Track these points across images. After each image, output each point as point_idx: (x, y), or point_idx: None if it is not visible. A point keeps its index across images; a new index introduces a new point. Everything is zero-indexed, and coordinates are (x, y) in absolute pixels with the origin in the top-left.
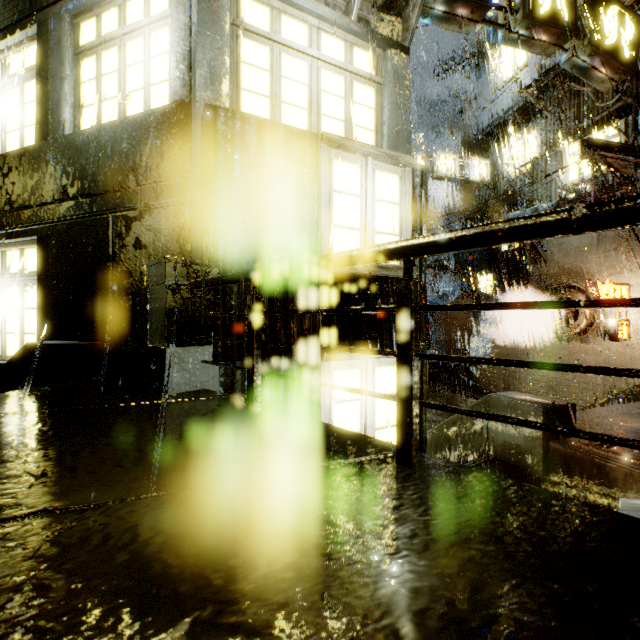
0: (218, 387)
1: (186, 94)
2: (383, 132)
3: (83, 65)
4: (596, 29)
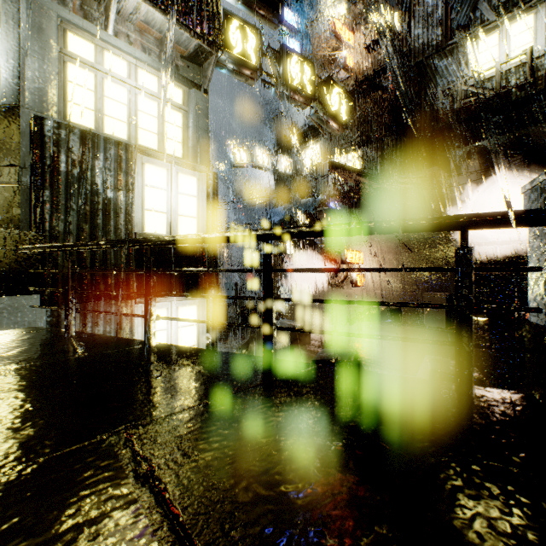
0: (45, 325)
1: (16, 101)
2: (189, 144)
3: None
4: (326, 100)
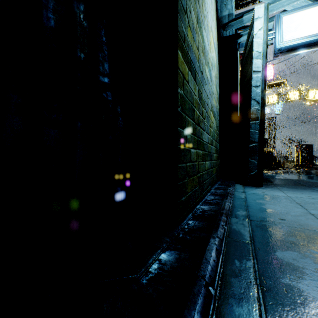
0: None
1: None
2: None
3: None
4: (305, 98)
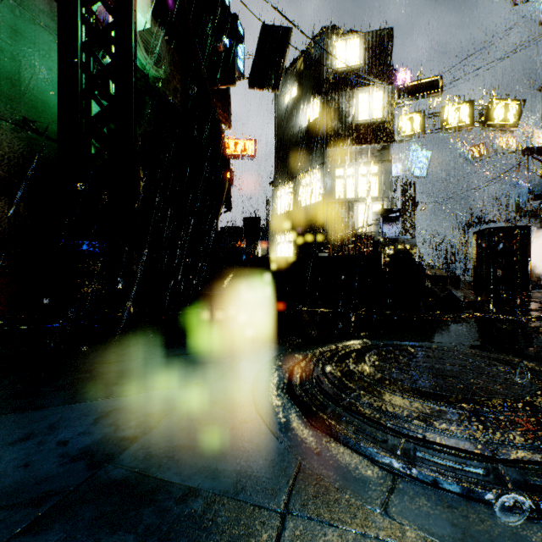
0: None
1: (323, 199)
2: (381, 189)
3: (302, 191)
4: (486, 119)
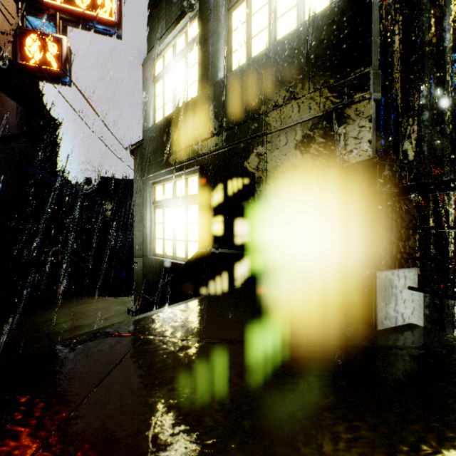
0: (421, 321)
1: None
2: None
3: (234, 16)
4: None
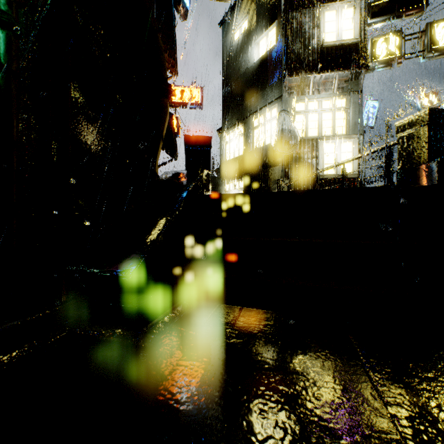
0: None
1: (281, 138)
2: (349, 125)
3: (254, 132)
4: None
